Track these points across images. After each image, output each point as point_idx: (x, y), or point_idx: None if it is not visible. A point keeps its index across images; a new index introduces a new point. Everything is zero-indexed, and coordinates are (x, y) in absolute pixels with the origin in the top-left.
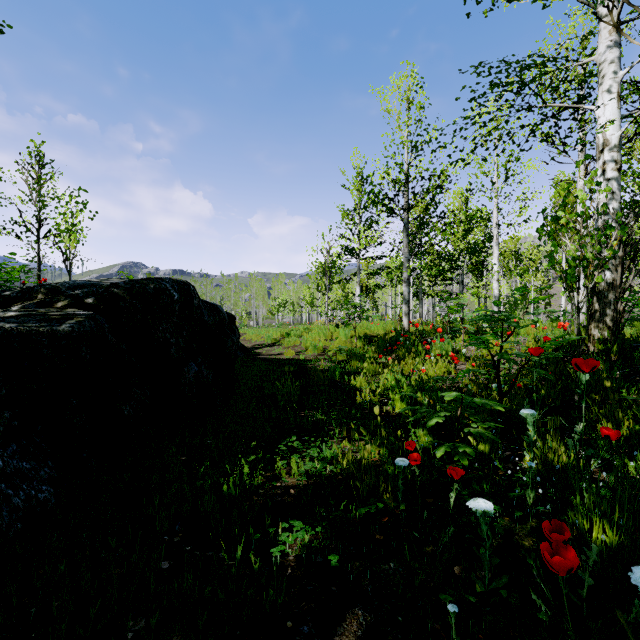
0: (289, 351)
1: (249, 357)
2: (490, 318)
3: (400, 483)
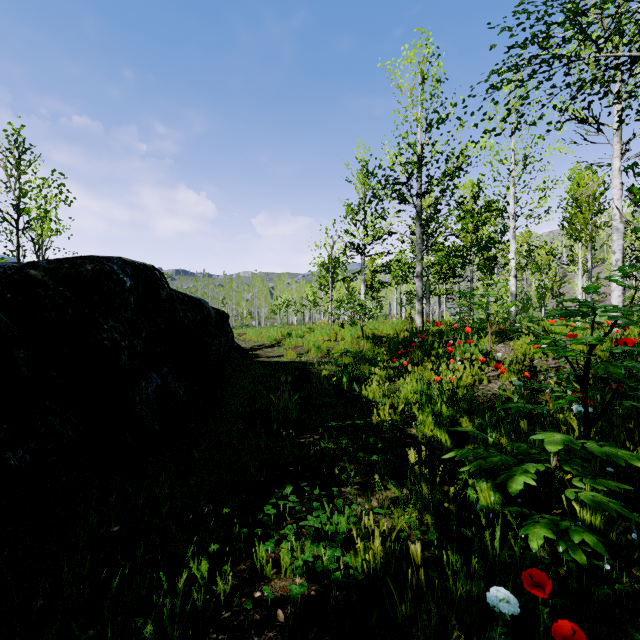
0: (290, 353)
1: (245, 360)
2: (578, 311)
3: None
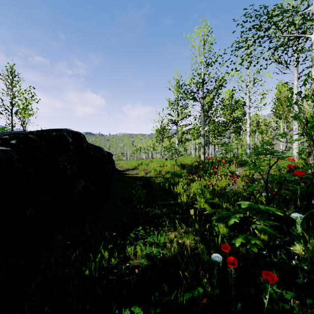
0: (141, 172)
1: (120, 175)
2: (263, 153)
3: (215, 272)
